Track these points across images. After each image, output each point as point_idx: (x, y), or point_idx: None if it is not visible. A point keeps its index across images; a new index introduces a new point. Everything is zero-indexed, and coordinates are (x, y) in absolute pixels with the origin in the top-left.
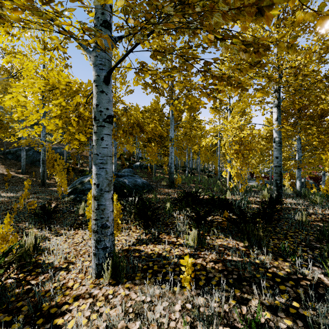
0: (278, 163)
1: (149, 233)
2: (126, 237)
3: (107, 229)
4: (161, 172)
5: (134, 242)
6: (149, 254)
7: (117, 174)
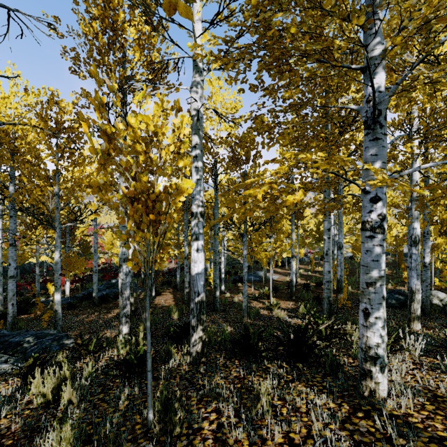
0: None
1: None
2: None
3: None
4: None
5: None
6: None
7: None
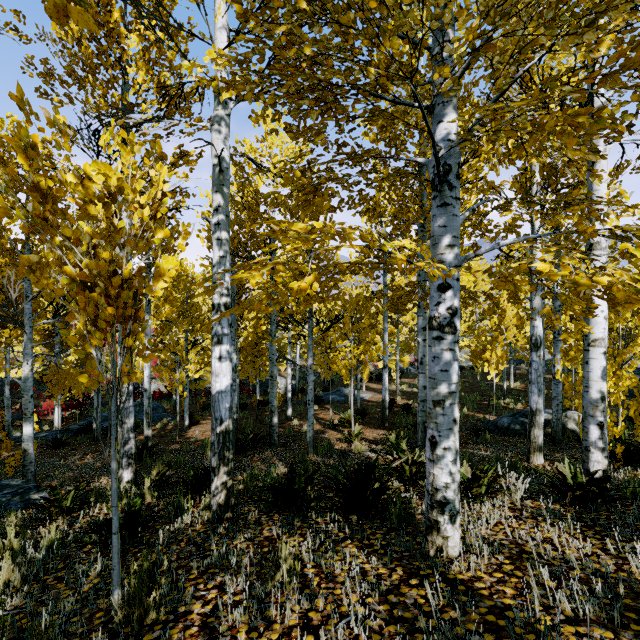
0: None
1: None
2: None
3: None
4: None
5: None
6: None
7: None
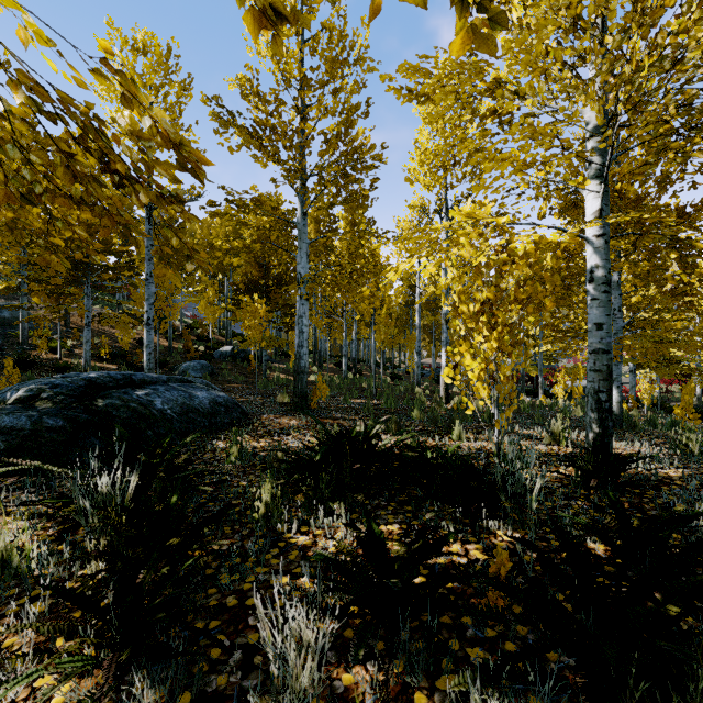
0: (604, 343)
1: None
2: None
3: None
4: (285, 369)
5: None
6: None
7: (129, 377)
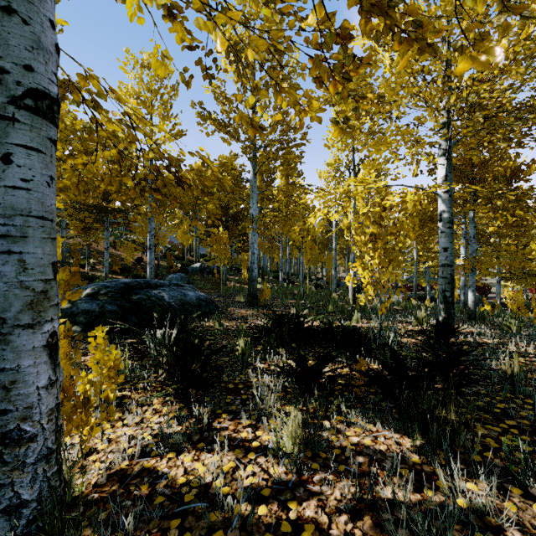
0: (448, 260)
1: (191, 414)
2: (133, 428)
3: (23, 444)
4: (238, 280)
5: (149, 445)
6: (178, 486)
7: (148, 282)
